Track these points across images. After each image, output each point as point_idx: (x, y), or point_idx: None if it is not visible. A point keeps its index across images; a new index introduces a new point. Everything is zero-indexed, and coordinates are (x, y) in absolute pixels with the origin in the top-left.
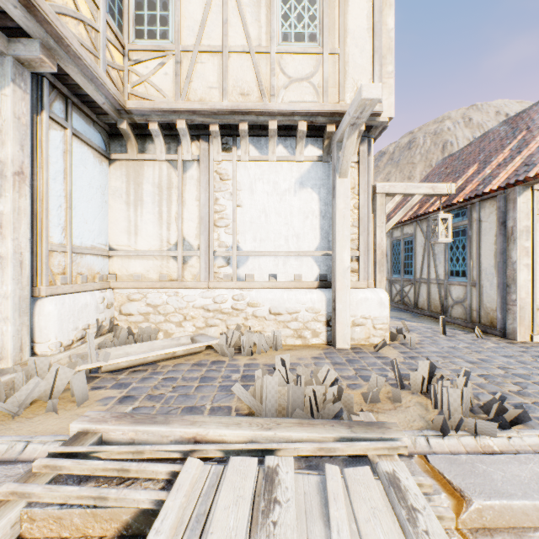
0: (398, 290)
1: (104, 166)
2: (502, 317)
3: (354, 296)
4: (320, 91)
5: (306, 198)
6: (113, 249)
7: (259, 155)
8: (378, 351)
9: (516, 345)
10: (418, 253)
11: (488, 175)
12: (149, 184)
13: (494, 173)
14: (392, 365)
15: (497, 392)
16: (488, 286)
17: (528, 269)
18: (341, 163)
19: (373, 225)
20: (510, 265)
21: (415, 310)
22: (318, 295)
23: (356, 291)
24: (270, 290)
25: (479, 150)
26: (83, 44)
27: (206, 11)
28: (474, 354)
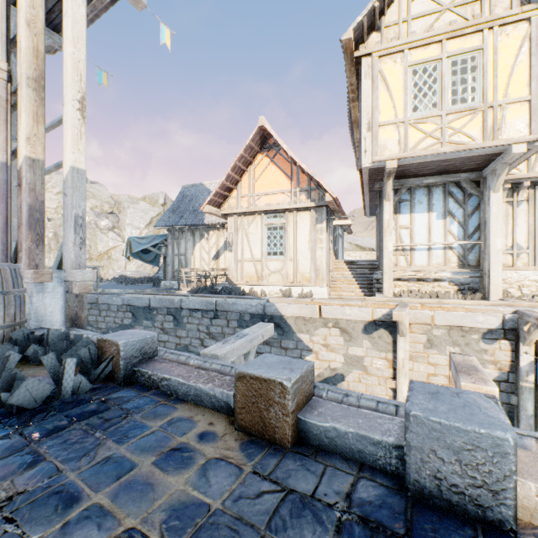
0: None
1: None
2: None
3: None
4: None
5: None
6: None
7: None
8: None
9: None
10: None
11: None
12: None
13: None
14: None
15: None
16: None
17: None
18: None
19: None
20: None
21: None
22: None
23: None
24: None
25: None
26: None
27: None
28: None
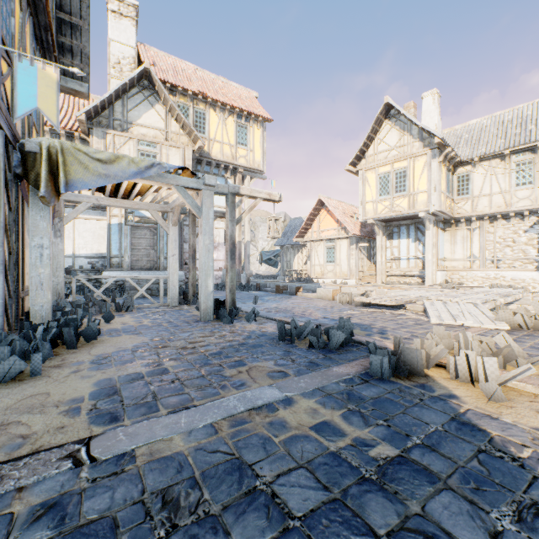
0: None
1: (443, 233)
2: None
3: None
4: (533, 201)
5: (529, 237)
6: (445, 258)
7: (506, 223)
8: None
9: None
10: None
11: None
12: (458, 237)
13: None
14: None
15: None
16: None
17: None
18: None
19: None
20: None
21: None
22: (535, 273)
23: None
24: (511, 271)
25: None
26: (448, 211)
27: (483, 183)
28: None
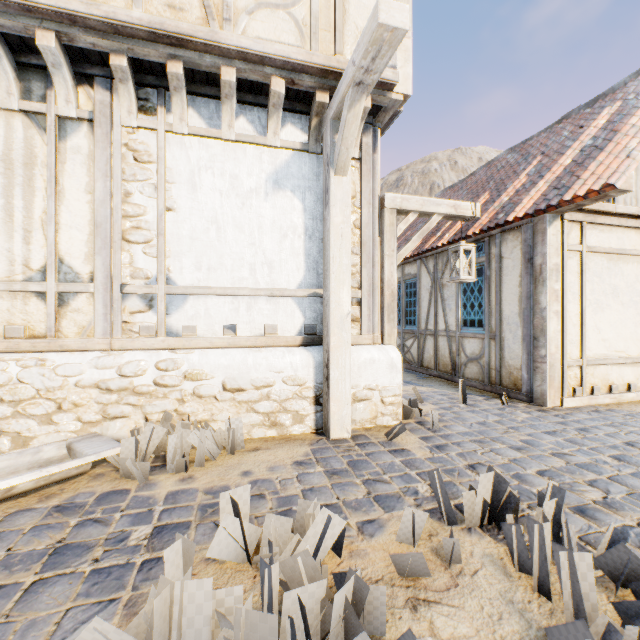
0: (399, 345)
1: None
2: (529, 378)
3: (356, 356)
4: (306, 31)
5: (283, 206)
6: None
7: (207, 128)
8: (392, 440)
9: (550, 414)
10: (423, 299)
11: (506, 202)
12: None
13: (515, 199)
14: (430, 480)
15: (581, 506)
16: (510, 339)
17: (558, 317)
18: (339, 151)
19: (380, 253)
20: (539, 313)
21: (420, 369)
22: (303, 356)
23: (358, 350)
24: (225, 350)
25: (487, 178)
26: None
27: None
28: (513, 432)
